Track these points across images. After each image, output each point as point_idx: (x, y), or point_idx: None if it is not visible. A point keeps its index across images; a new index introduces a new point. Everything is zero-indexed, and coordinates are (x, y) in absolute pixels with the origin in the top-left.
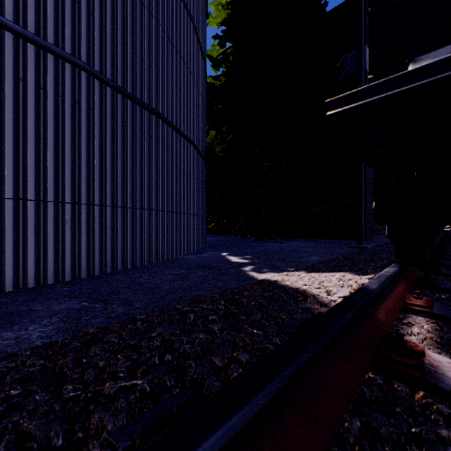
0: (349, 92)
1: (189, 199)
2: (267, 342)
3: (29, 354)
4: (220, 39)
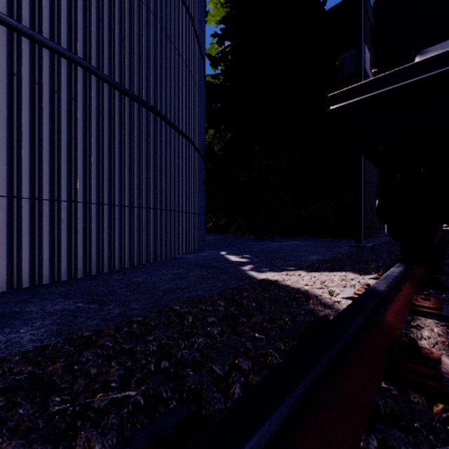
0: (354, 85)
1: (188, 198)
2: (270, 347)
3: (18, 359)
4: (218, 38)
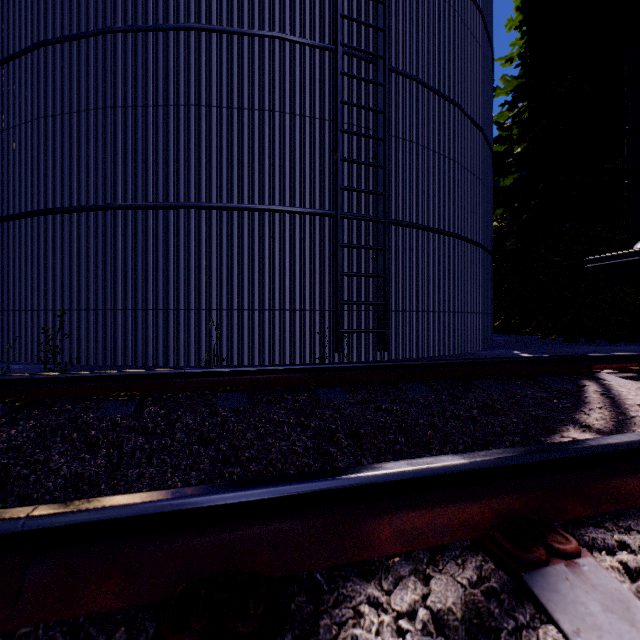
0: (598, 257)
1: (478, 300)
2: None
3: None
4: (509, 104)
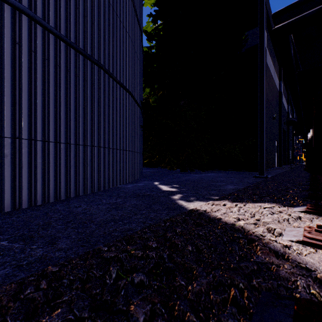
0: None
1: (128, 139)
2: None
3: None
4: (153, 17)
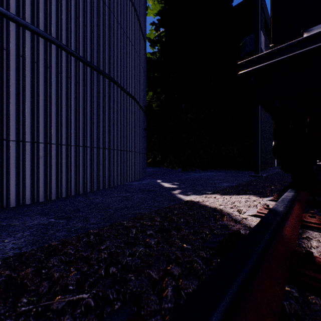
0: (257, 55)
1: (133, 141)
2: (195, 255)
3: None
4: (156, 26)
